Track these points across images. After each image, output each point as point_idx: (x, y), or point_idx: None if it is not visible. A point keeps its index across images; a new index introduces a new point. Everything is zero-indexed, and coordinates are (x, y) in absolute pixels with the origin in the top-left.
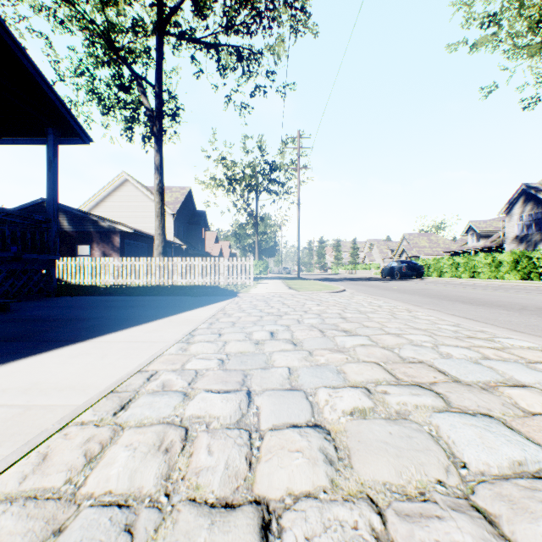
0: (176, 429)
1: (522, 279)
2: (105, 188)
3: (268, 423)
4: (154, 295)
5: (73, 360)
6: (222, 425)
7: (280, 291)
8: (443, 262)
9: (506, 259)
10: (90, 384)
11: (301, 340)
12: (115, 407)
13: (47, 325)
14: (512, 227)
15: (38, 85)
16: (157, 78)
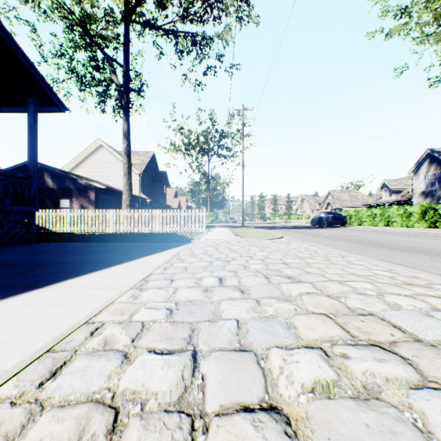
0: (104, 413)
1: (429, 227)
2: (83, 152)
3: (215, 404)
4: (120, 242)
5: (24, 309)
6: (159, 406)
7: (228, 238)
8: (362, 213)
9: (415, 211)
10: (29, 339)
11: (248, 286)
12: (44, 374)
13: (16, 270)
14: (419, 184)
15: (19, 60)
16: (125, 59)
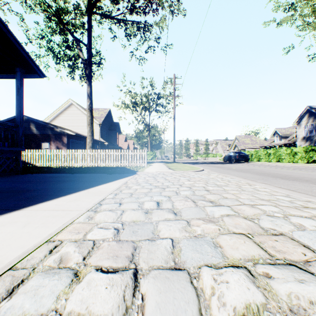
0: None
1: (309, 163)
2: (59, 108)
3: None
4: (84, 173)
5: None
6: None
7: (163, 171)
8: (260, 152)
9: (299, 151)
10: None
11: (179, 209)
12: (1, 293)
13: (1, 196)
14: (301, 132)
15: (8, 38)
16: (88, 40)
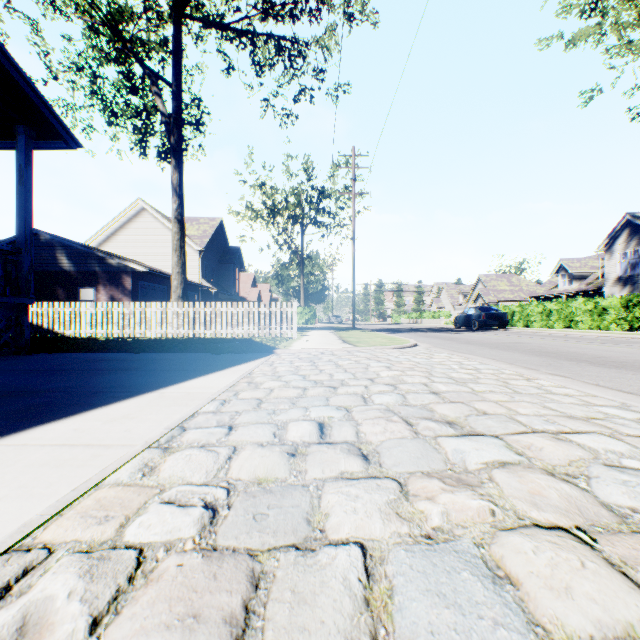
0: None
1: (633, 330)
2: (117, 218)
3: None
4: (162, 352)
5: None
6: None
7: (332, 346)
8: (531, 308)
9: (612, 305)
10: None
11: (375, 445)
12: None
13: None
14: (614, 266)
15: None
16: (175, 73)
